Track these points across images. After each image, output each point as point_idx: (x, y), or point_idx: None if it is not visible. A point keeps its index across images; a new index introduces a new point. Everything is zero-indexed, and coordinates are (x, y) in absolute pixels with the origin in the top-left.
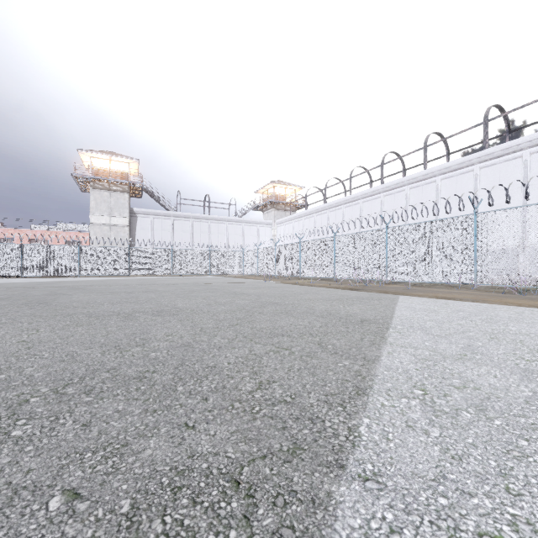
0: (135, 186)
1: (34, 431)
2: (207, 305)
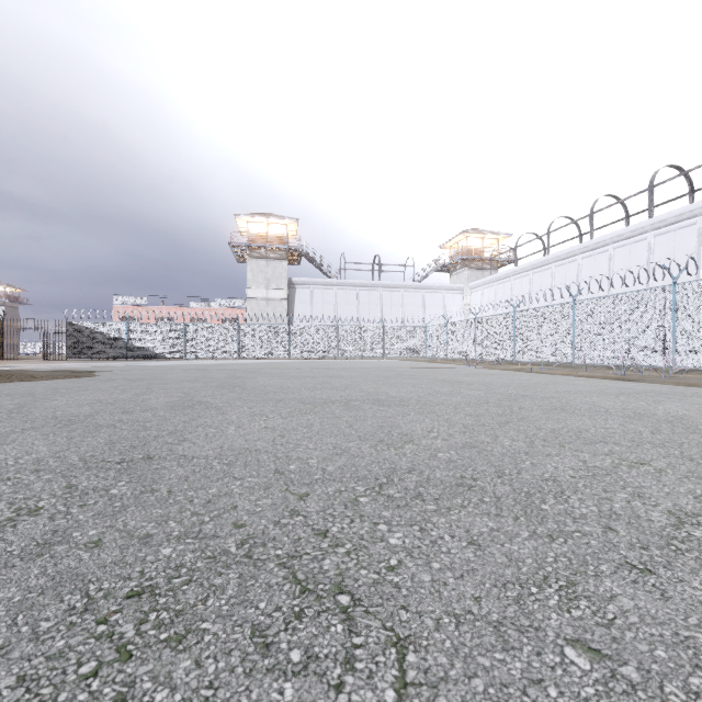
0: (294, 251)
1: (413, 542)
2: (429, 395)
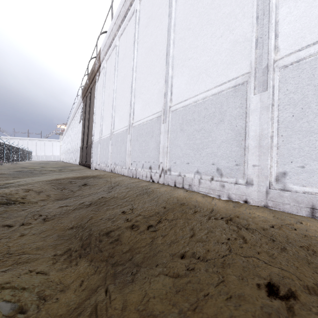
0: None
1: None
2: None
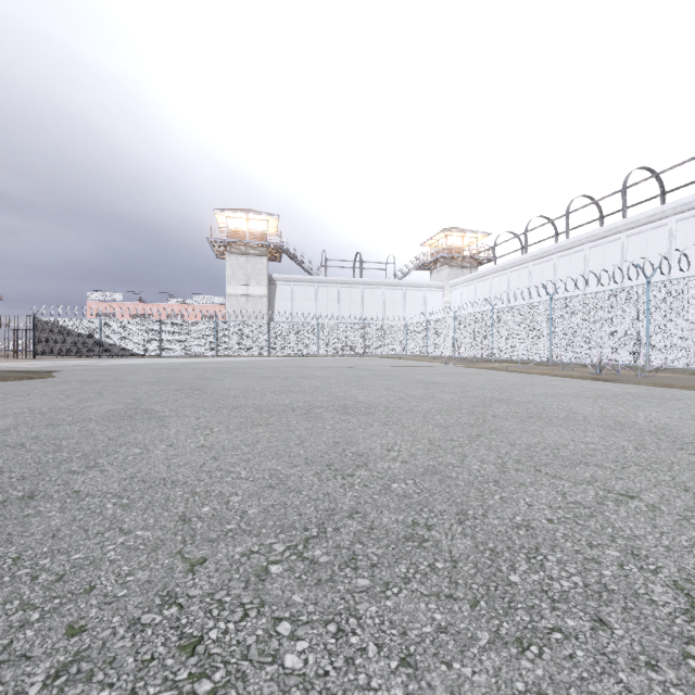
0: (274, 247)
1: (320, 662)
2: (400, 400)
